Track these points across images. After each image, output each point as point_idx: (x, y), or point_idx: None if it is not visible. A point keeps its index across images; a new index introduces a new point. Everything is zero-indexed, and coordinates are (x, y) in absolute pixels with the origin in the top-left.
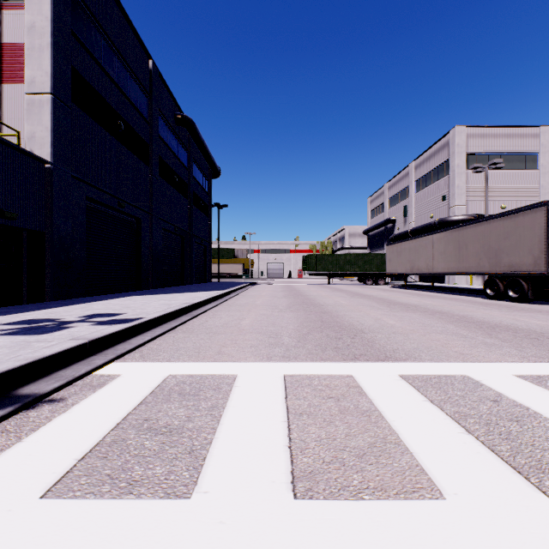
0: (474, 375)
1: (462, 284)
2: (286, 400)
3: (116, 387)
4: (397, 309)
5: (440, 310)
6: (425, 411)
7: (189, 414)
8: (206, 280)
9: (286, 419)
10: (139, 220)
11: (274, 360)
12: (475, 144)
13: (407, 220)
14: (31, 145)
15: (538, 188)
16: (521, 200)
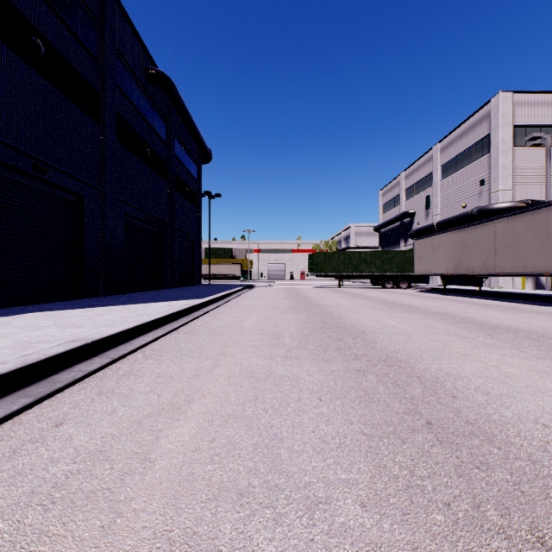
0: None
1: (509, 288)
2: None
3: None
4: (527, 346)
5: None
6: None
7: None
8: (194, 283)
9: None
10: (81, 197)
11: None
12: (524, 114)
13: (430, 212)
14: None
15: None
16: None
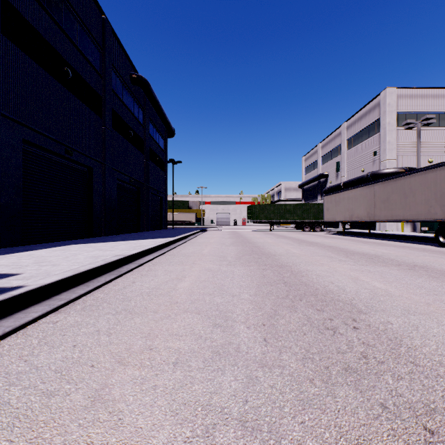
0: None
1: (393, 231)
2: None
3: None
4: (361, 261)
5: (412, 262)
6: None
7: None
8: (162, 227)
9: None
10: (91, 169)
11: None
12: (404, 104)
13: (339, 174)
14: None
15: None
16: None
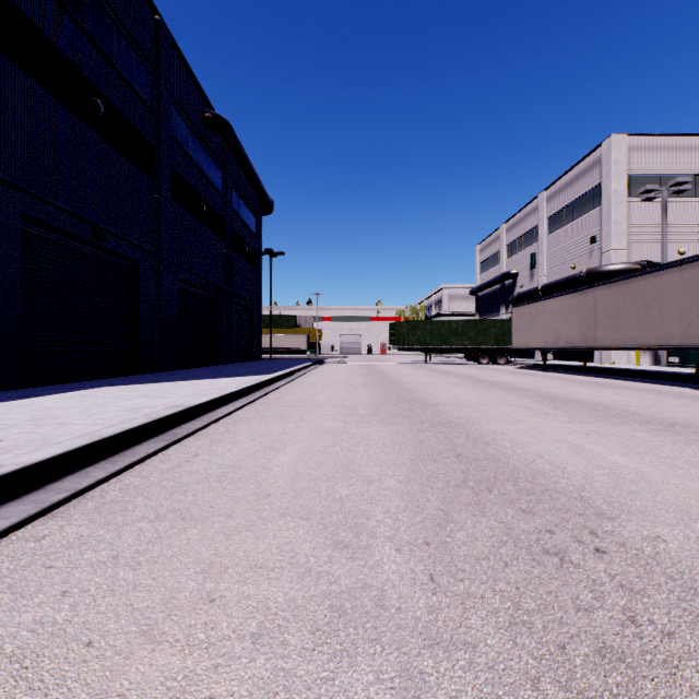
0: None
1: (622, 363)
2: None
3: None
4: (582, 414)
5: (667, 417)
6: None
7: None
8: (253, 358)
9: None
10: (137, 263)
11: None
12: (641, 160)
13: (535, 273)
14: None
15: None
16: None
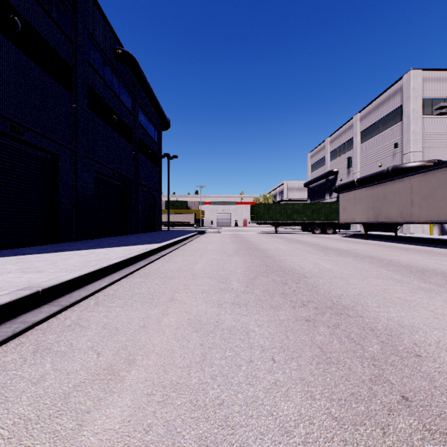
0: None
1: (418, 233)
2: None
3: None
4: None
5: None
6: None
7: None
8: (155, 229)
9: None
10: (56, 156)
11: None
12: (431, 88)
13: (351, 170)
14: None
15: None
16: None
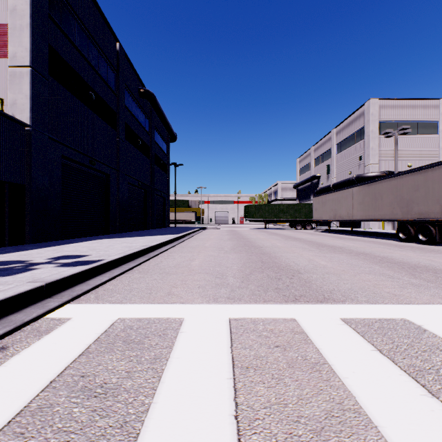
0: (414, 318)
1: (376, 229)
2: (231, 349)
3: (62, 333)
4: (326, 250)
5: (362, 251)
6: (377, 364)
7: (129, 368)
8: (165, 226)
9: (232, 376)
10: (108, 175)
11: (220, 302)
12: (386, 114)
13: (330, 176)
14: (13, 110)
15: (438, 150)
16: (424, 159)
